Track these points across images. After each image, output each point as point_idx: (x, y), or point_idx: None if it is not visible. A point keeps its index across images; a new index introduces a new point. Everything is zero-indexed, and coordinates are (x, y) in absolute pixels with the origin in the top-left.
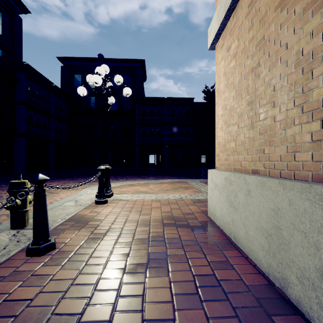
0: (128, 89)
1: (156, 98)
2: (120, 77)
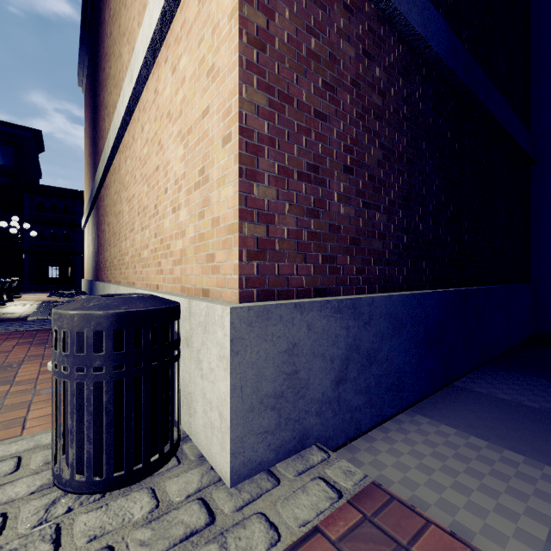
0: (35, 233)
1: (62, 188)
2: (28, 225)
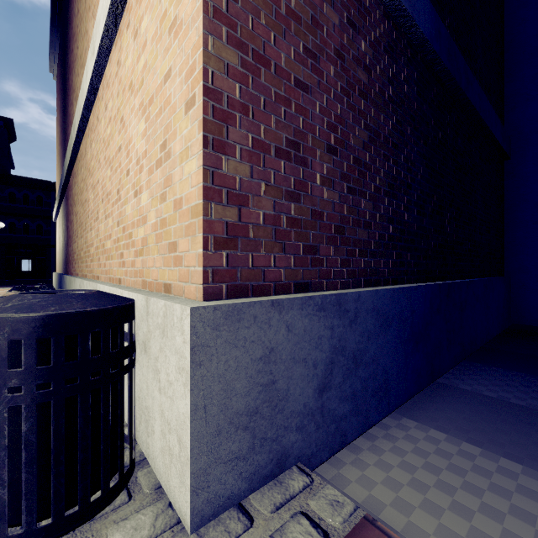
0: (2, 224)
1: (35, 179)
2: None
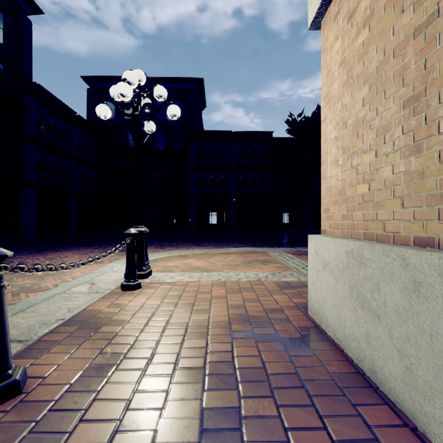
0: (175, 107)
1: (219, 132)
2: (162, 89)
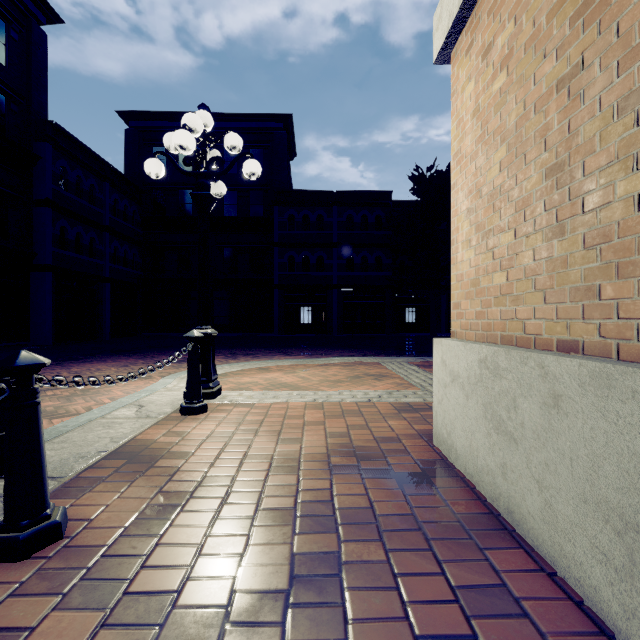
0: (254, 162)
1: (315, 192)
2: (236, 137)
